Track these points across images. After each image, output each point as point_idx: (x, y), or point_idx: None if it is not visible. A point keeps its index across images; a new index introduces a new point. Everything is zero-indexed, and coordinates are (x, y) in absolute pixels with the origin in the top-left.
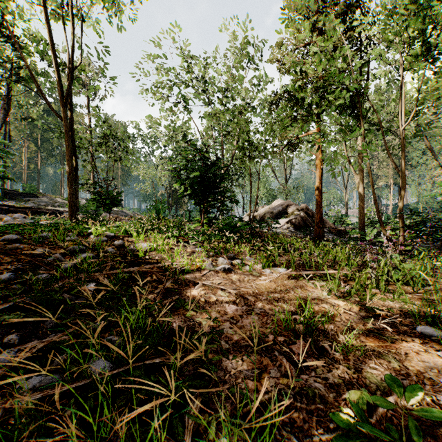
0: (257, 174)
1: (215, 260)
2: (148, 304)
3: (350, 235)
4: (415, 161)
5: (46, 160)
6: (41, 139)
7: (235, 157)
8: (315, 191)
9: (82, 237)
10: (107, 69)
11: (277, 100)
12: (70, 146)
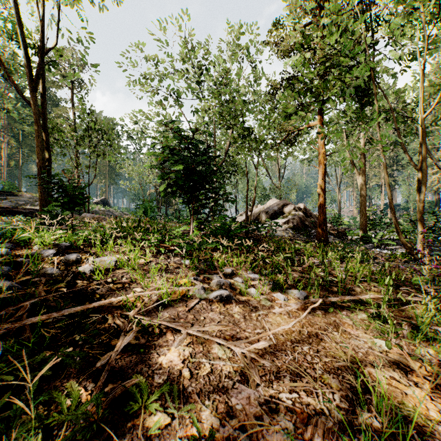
0: (255, 169)
1: (207, 278)
2: (69, 413)
3: (352, 237)
4: (406, 162)
5: (28, 157)
6: (23, 134)
7: (228, 155)
8: (318, 189)
9: (21, 249)
10: (87, 53)
11: (275, 89)
12: (40, 136)
